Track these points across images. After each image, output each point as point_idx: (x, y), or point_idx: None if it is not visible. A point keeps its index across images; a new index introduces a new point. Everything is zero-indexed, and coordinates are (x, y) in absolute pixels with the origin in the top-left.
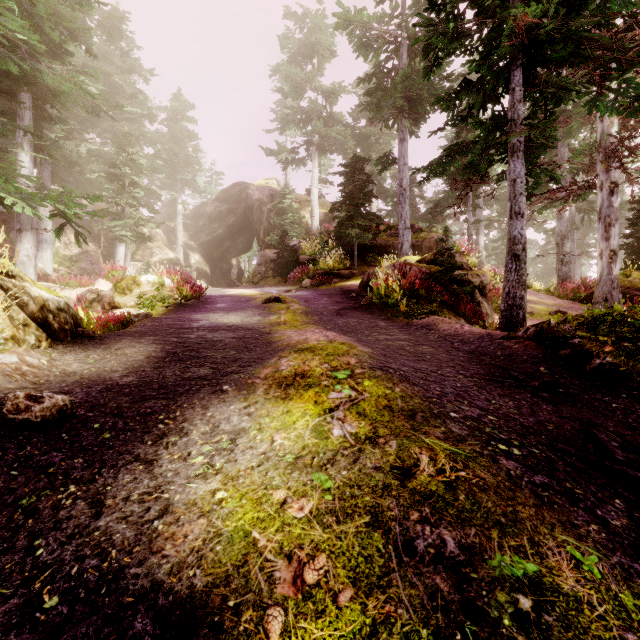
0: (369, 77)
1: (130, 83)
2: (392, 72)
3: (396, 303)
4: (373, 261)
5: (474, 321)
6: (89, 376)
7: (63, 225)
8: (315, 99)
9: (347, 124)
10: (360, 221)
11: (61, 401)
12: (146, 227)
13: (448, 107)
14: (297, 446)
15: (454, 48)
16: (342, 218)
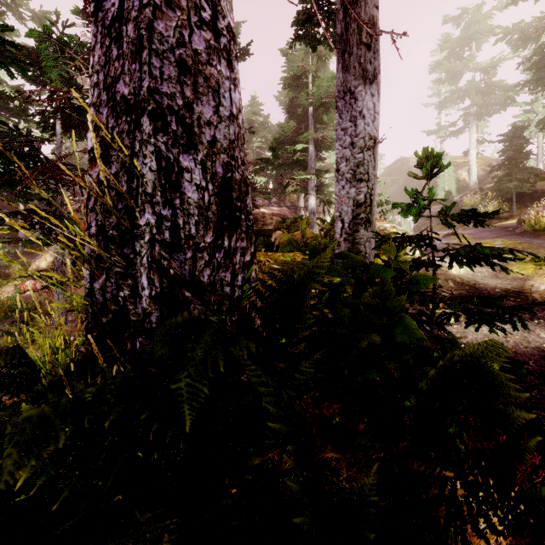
0: (528, 58)
1: None
2: None
3: (543, 228)
4: (532, 204)
5: None
6: None
7: None
8: (472, 77)
9: (507, 86)
10: (518, 175)
11: None
12: None
13: None
14: None
15: None
16: (500, 176)
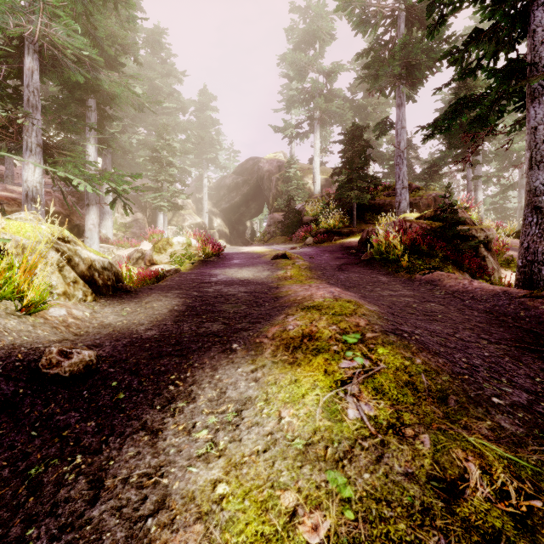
0: (367, 51)
1: (167, 84)
2: (389, 44)
3: (397, 259)
4: (371, 219)
5: (479, 276)
6: (120, 328)
7: (115, 199)
8: (317, 79)
9: (346, 98)
10: (359, 183)
11: (87, 357)
12: (179, 198)
13: (455, 61)
14: (307, 428)
15: (461, 2)
16: (342, 181)
